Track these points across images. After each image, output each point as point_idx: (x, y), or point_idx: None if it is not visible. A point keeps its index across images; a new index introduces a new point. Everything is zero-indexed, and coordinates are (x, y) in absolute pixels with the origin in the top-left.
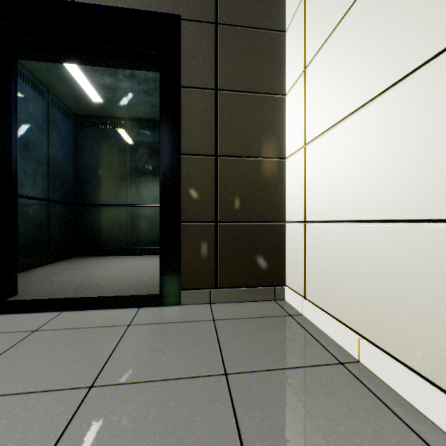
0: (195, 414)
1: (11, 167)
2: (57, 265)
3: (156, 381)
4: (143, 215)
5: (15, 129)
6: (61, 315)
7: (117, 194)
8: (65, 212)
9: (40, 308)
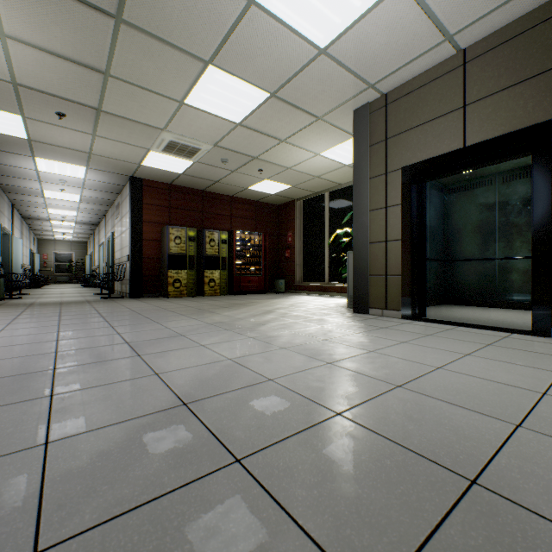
0: (543, 358)
1: (423, 245)
2: (435, 308)
3: (523, 350)
4: (514, 268)
5: (425, 223)
6: (458, 327)
7: (484, 248)
8: (437, 267)
9: (444, 323)
